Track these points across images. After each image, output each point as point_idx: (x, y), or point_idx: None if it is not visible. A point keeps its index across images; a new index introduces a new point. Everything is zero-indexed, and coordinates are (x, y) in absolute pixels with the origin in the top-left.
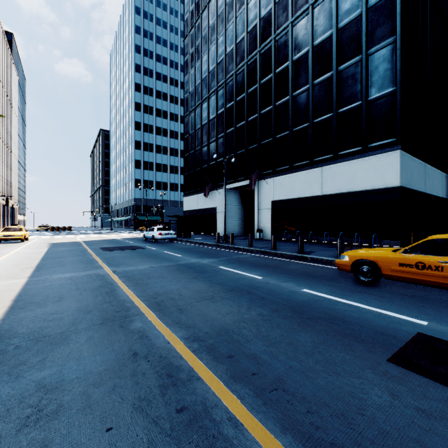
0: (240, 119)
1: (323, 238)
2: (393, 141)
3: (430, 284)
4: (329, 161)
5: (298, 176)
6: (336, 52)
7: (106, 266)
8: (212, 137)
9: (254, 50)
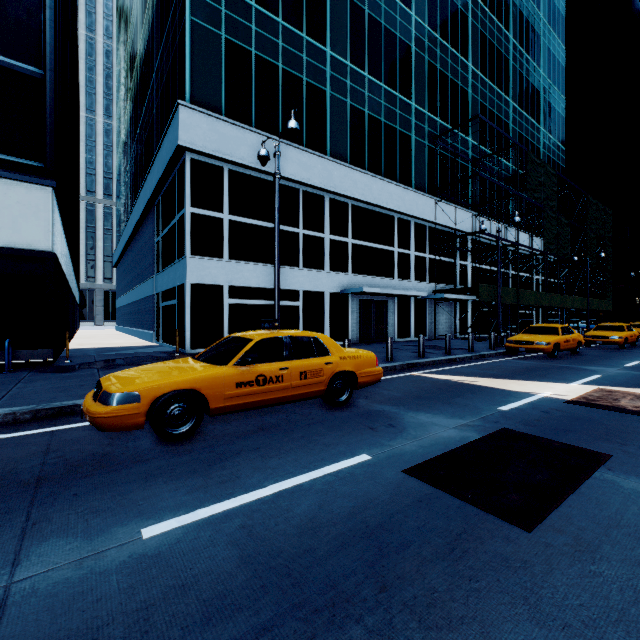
0: None
1: None
2: (38, 167)
3: (269, 403)
4: None
5: None
6: None
7: None
8: None
9: None
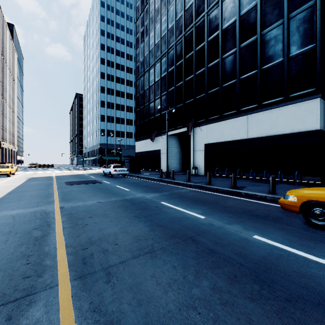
0: (179, 80)
1: (248, 174)
2: (313, 91)
3: None
4: (254, 110)
5: (227, 123)
6: (260, 19)
7: (58, 201)
8: (157, 95)
9: (190, 24)
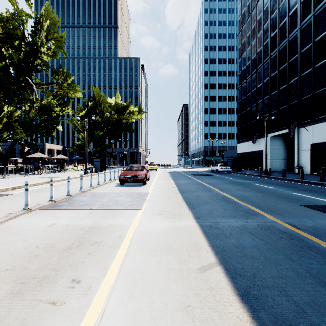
0: (282, 83)
1: None
2: None
3: None
4: None
5: None
6: None
7: (197, 180)
8: (259, 100)
9: (295, 28)
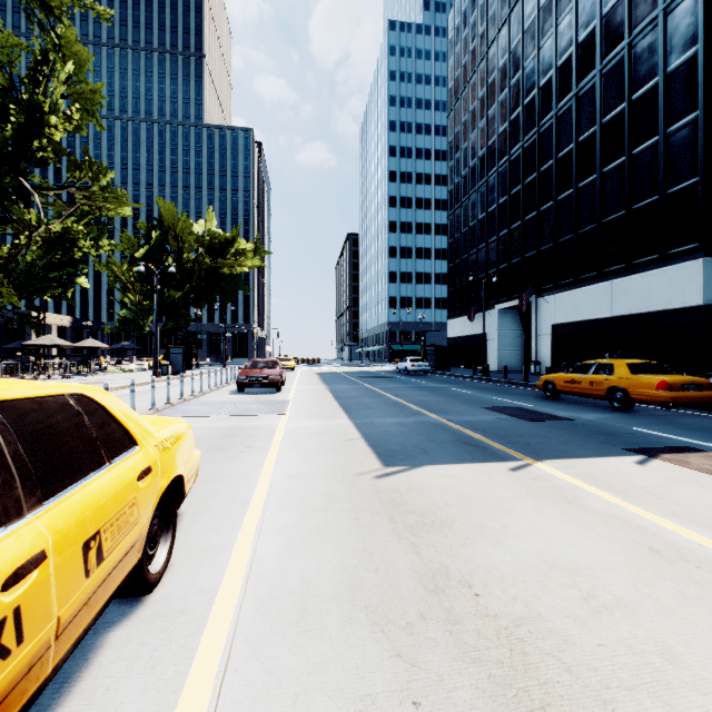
0: (515, 218)
1: None
2: (696, 247)
3: (578, 394)
4: (620, 273)
5: (583, 292)
6: (628, 133)
7: (367, 384)
8: (481, 242)
9: (532, 129)
